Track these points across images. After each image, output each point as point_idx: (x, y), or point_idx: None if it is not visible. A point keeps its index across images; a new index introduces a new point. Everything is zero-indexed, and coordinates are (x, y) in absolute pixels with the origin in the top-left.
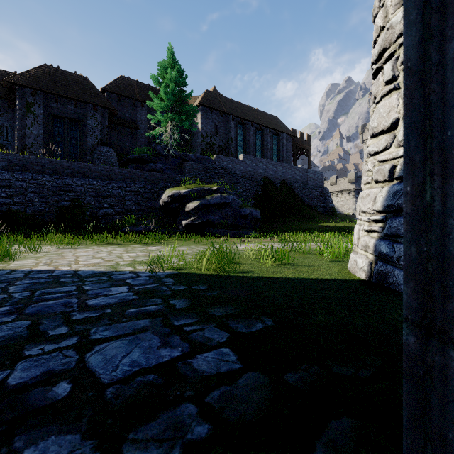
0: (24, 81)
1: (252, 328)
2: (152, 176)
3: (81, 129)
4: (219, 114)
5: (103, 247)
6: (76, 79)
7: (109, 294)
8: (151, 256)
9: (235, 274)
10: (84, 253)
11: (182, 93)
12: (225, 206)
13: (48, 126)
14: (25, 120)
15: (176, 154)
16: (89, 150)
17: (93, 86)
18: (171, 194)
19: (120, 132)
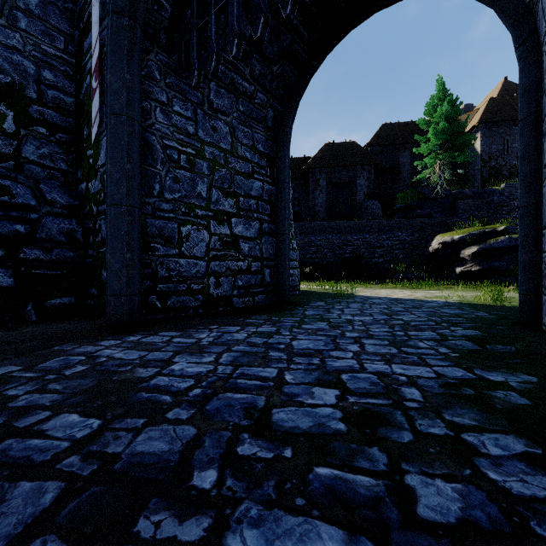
0: (314, 164)
1: (499, 313)
2: (419, 223)
3: (352, 189)
4: (511, 124)
5: (390, 289)
6: (347, 147)
7: (429, 304)
8: (436, 295)
9: (503, 305)
10: (385, 292)
11: (454, 125)
12: (517, 249)
13: (329, 194)
14: (314, 193)
15: (446, 194)
16: (357, 206)
17: (360, 147)
18: (442, 240)
19: (382, 181)
